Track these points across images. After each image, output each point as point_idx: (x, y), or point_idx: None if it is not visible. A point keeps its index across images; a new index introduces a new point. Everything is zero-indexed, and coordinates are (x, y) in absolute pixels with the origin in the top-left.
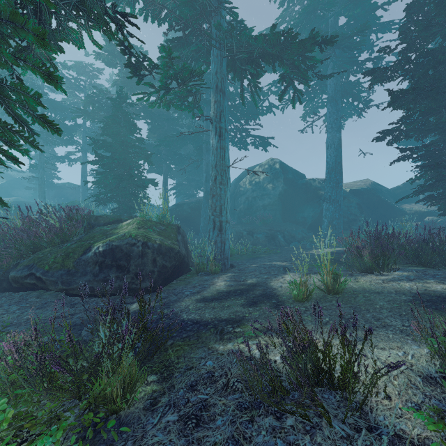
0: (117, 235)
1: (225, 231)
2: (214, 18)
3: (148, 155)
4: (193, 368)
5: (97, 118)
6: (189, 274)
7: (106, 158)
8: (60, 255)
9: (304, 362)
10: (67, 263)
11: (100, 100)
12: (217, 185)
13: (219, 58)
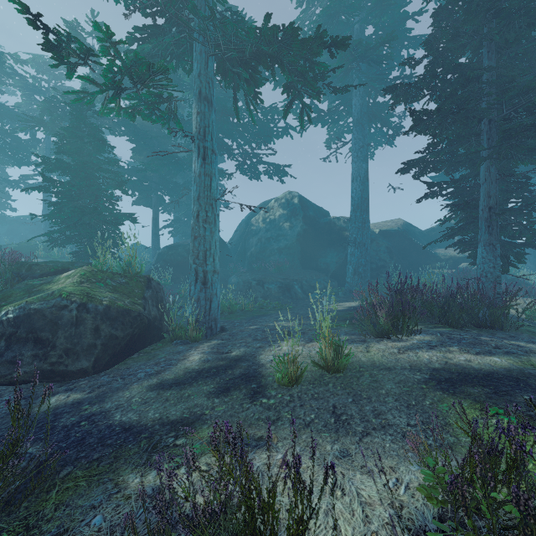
0: (44, 293)
1: (212, 285)
2: (197, 2)
3: (122, 181)
4: (66, 533)
5: (58, 130)
6: (161, 342)
7: (61, 184)
8: None
9: None
10: None
11: (63, 107)
12: (200, 224)
13: (204, 55)
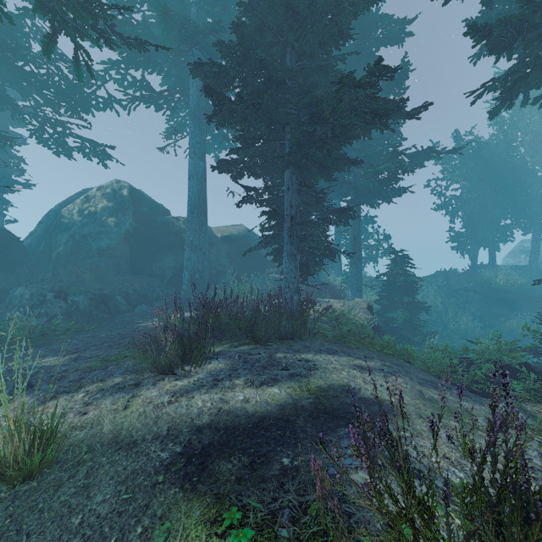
0: None
1: None
2: None
3: None
4: None
5: None
6: None
7: None
8: None
9: None
10: None
11: None
12: None
13: None
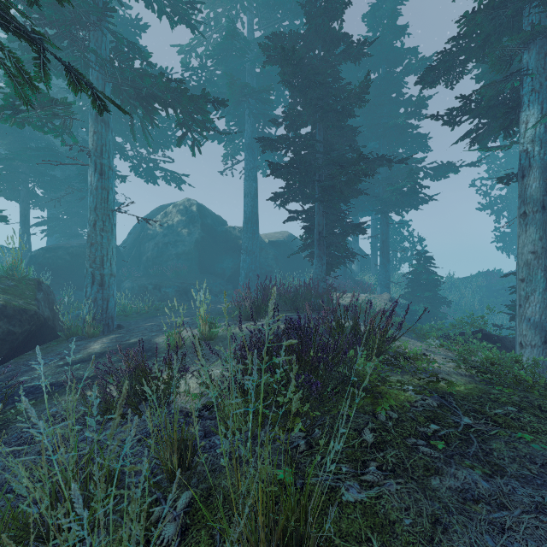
0: None
1: (109, 286)
2: (94, 32)
3: None
4: None
5: None
6: (55, 341)
7: None
8: None
9: (130, 382)
10: None
11: None
12: (97, 232)
13: (101, 81)
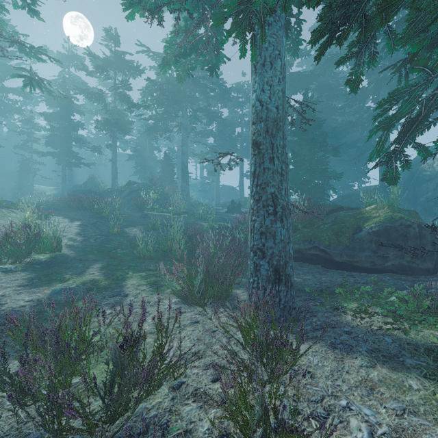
0: (377, 218)
1: None
2: None
3: (336, 147)
4: None
5: None
6: None
7: (298, 156)
8: (330, 233)
9: None
10: (341, 240)
11: None
12: None
13: None
